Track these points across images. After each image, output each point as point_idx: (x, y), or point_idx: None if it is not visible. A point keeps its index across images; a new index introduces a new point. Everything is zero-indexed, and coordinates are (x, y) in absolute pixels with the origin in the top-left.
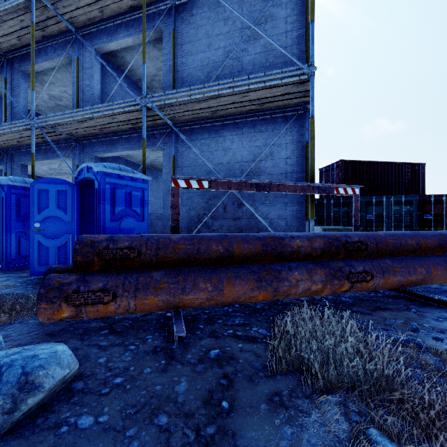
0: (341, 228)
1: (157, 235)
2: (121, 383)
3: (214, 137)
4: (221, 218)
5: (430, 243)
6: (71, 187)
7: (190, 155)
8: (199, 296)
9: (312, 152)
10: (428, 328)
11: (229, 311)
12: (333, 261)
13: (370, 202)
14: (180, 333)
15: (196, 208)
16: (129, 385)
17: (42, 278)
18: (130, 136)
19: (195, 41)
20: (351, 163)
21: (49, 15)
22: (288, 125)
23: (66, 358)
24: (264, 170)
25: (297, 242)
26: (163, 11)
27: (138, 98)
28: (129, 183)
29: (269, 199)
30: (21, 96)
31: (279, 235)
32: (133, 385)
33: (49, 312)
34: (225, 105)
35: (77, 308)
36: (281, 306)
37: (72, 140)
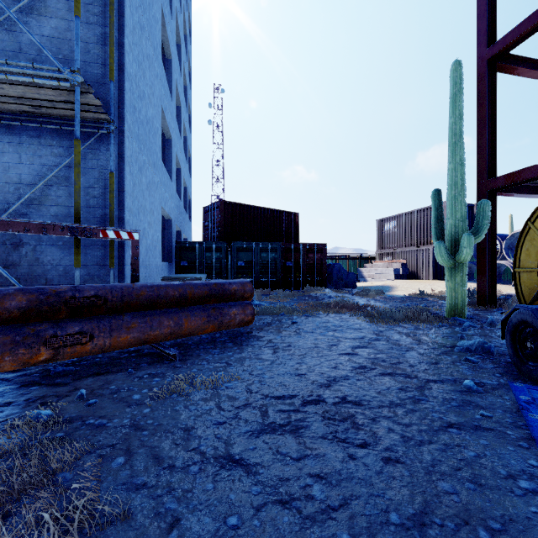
0: (181, 276)
1: None
2: None
3: None
4: None
5: (199, 293)
6: None
7: None
8: None
9: (76, 183)
10: (108, 391)
11: None
12: (36, 323)
13: (241, 248)
14: None
15: None
16: None
17: None
18: None
19: None
20: (232, 204)
21: None
22: (87, 144)
23: None
24: (55, 199)
25: None
26: None
27: None
28: None
29: (63, 239)
30: None
31: None
32: None
33: None
34: None
35: None
36: None
37: None
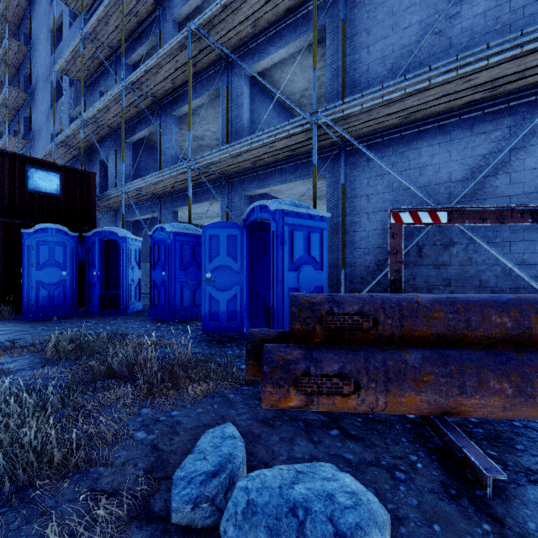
0: None
1: (393, 296)
2: None
3: (401, 152)
4: (414, 266)
5: None
6: (240, 231)
7: (364, 181)
8: (489, 402)
9: None
10: None
11: (517, 425)
12: None
13: None
14: (496, 474)
15: (374, 251)
16: None
17: (209, 334)
18: (285, 166)
19: (373, 26)
20: None
21: (201, 47)
22: None
23: (379, 512)
24: (491, 190)
25: None
26: (326, 2)
27: (307, 115)
28: (307, 222)
29: (501, 235)
30: (173, 141)
31: None
32: None
33: (275, 398)
34: (429, 101)
35: (308, 397)
36: None
37: (221, 180)
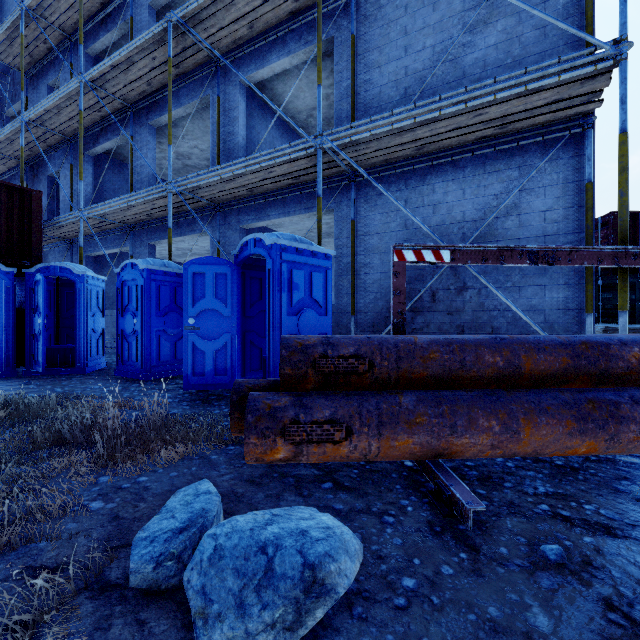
0: None
1: (391, 337)
2: (417, 590)
3: (415, 186)
4: (428, 312)
5: None
6: (231, 269)
7: (376, 217)
8: (478, 440)
9: (624, 194)
10: None
11: (509, 466)
12: None
13: None
14: (476, 505)
15: (386, 296)
16: (434, 595)
17: (193, 392)
18: (288, 196)
19: (385, 45)
20: (633, 216)
21: (185, 44)
22: (549, 155)
23: (351, 542)
24: (503, 232)
25: (636, 351)
26: (334, 10)
27: (311, 137)
28: (309, 260)
29: (512, 279)
30: (149, 157)
31: (596, 339)
32: (443, 598)
33: (260, 450)
34: (441, 133)
35: (297, 447)
36: (603, 464)
37: (211, 208)
